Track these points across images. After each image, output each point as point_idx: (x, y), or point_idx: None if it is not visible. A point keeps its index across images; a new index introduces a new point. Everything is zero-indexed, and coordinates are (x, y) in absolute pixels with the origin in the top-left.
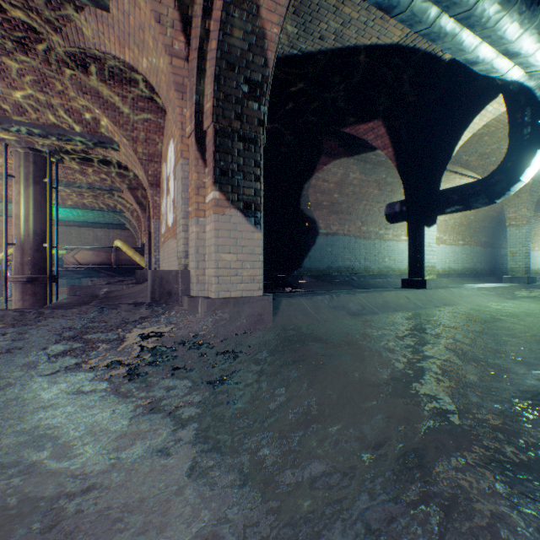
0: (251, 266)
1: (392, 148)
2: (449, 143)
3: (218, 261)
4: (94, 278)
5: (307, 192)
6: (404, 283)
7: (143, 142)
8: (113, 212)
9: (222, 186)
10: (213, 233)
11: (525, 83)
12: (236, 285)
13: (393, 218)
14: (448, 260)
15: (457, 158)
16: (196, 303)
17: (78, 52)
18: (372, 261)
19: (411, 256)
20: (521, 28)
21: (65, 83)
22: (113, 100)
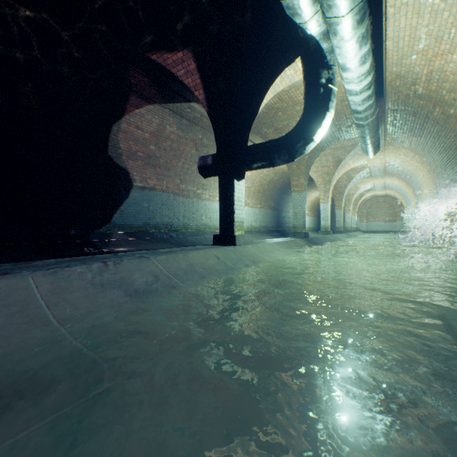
0: None
1: (204, 90)
2: (256, 97)
3: None
4: None
5: (117, 137)
6: (216, 240)
7: None
8: None
9: None
10: None
11: (320, 43)
12: None
13: (206, 171)
14: (251, 219)
15: (259, 129)
16: None
17: None
18: (191, 218)
19: (222, 210)
20: None
21: None
22: None
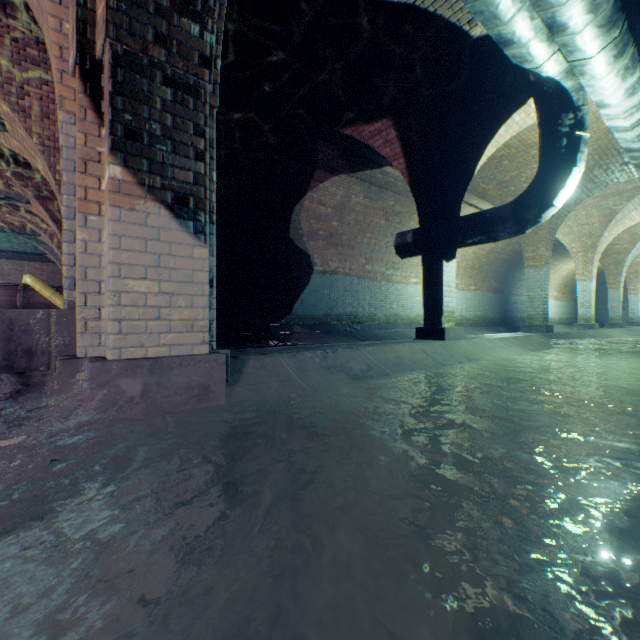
0: (189, 303)
1: (405, 159)
2: (471, 156)
3: (119, 292)
4: None
5: (299, 217)
6: (419, 333)
7: (44, 117)
8: (21, 234)
9: (129, 157)
10: (108, 241)
11: (561, 83)
12: (158, 336)
13: (405, 250)
14: (460, 307)
15: (474, 185)
16: (77, 369)
17: None
18: (378, 307)
19: (427, 298)
20: None
21: None
22: None
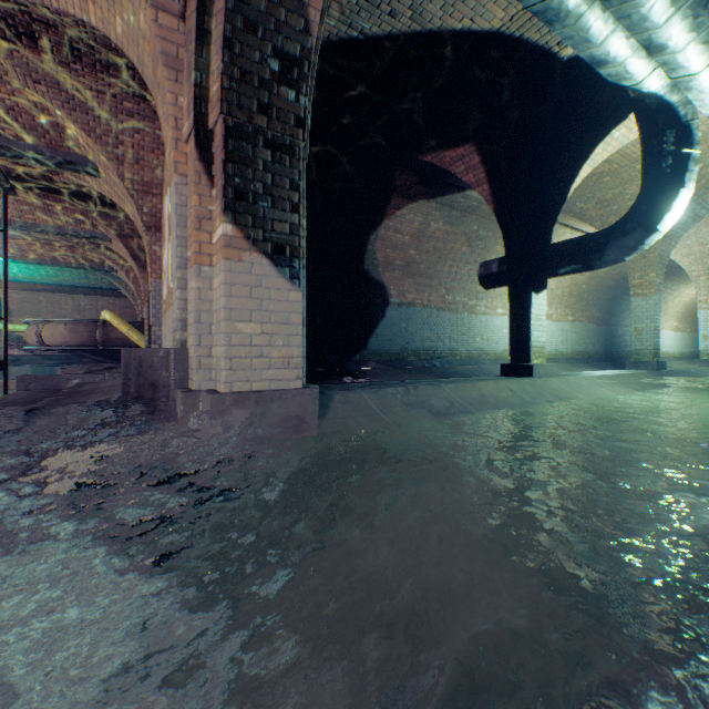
0: (285, 342)
1: (489, 185)
2: (564, 179)
3: (230, 333)
4: (75, 365)
5: (374, 247)
6: (504, 370)
7: (134, 163)
8: (100, 270)
9: (237, 215)
10: (222, 289)
11: (665, 98)
12: (261, 372)
13: (489, 281)
14: (555, 340)
15: (570, 205)
16: (195, 400)
17: (17, 11)
18: (460, 341)
19: (513, 332)
20: (673, 5)
21: (3, 64)
22: (83, 96)
